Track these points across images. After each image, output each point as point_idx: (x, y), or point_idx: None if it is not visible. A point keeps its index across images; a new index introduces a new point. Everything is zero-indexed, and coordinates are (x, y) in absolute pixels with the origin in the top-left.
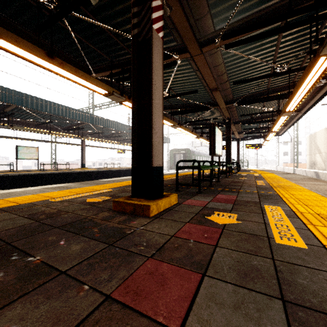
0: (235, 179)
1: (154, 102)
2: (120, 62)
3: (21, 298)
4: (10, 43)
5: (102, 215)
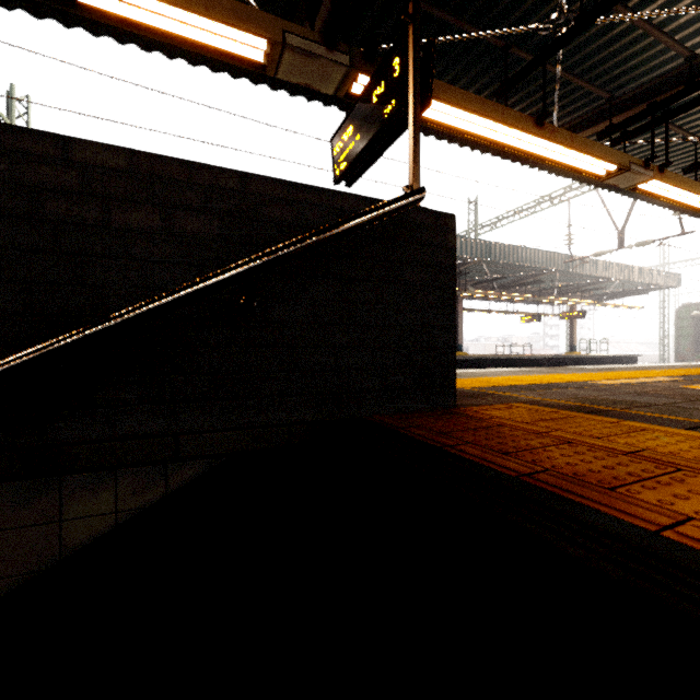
0: None
1: None
2: (636, 91)
3: None
4: (496, 121)
5: None
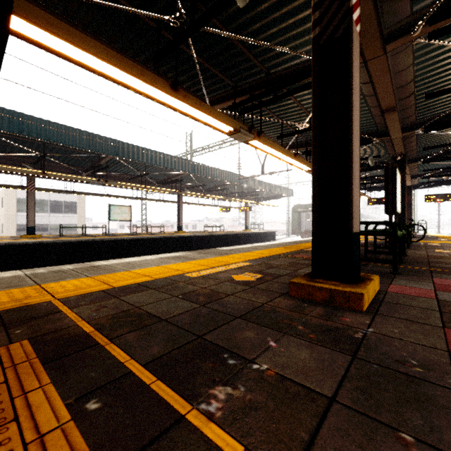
0: (428, 251)
1: (353, 134)
2: (246, 86)
3: (316, 439)
4: (136, 77)
5: (282, 303)
